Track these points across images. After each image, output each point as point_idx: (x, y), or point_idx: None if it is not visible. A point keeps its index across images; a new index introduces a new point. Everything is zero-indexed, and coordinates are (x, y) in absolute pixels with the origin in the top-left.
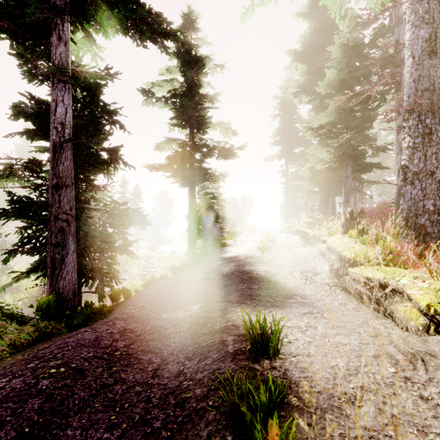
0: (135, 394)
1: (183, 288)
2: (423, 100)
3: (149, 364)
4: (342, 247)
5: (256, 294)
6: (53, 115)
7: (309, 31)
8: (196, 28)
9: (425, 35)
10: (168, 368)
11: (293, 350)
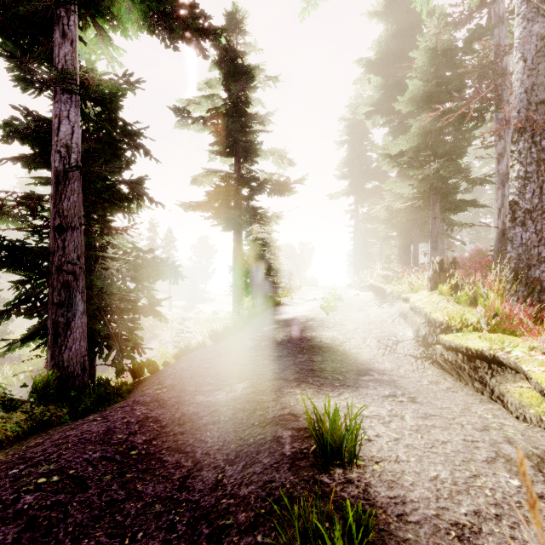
0: (153, 516)
1: (225, 360)
2: (538, 115)
3: (176, 468)
4: (431, 308)
5: (320, 369)
6: (56, 136)
7: (386, 35)
8: (243, 31)
9: (541, 31)
10: (201, 475)
11: (375, 453)
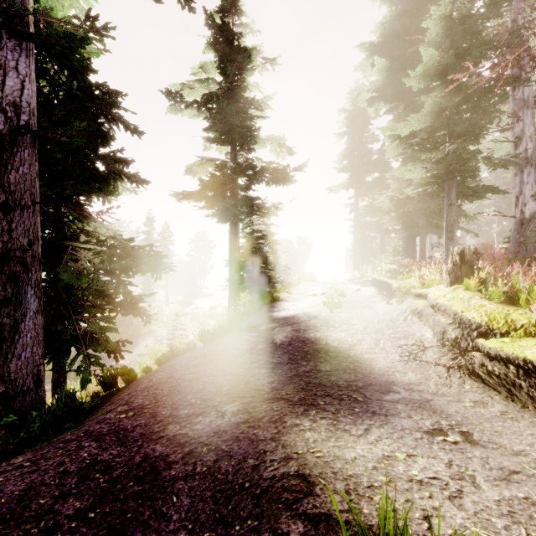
0: None
1: (213, 369)
2: None
3: None
4: (461, 305)
5: (330, 383)
6: (0, 91)
7: (390, 15)
8: (240, 10)
9: None
10: None
11: None
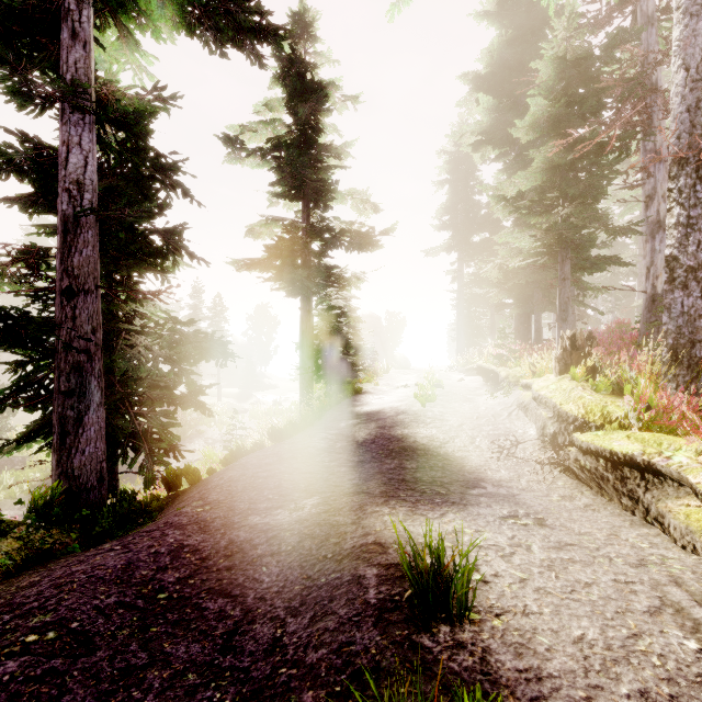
0: (184, 691)
1: (288, 467)
2: None
3: (219, 619)
4: (562, 397)
5: (414, 479)
6: (64, 169)
7: (499, 42)
8: (314, 36)
9: None
10: (253, 630)
11: (494, 602)
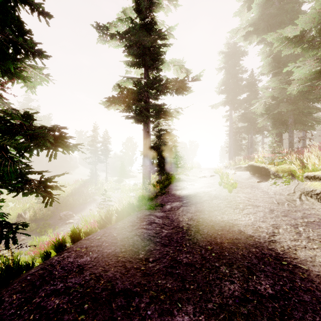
0: None
1: (101, 276)
2: None
3: None
4: None
5: None
6: None
7: None
8: None
9: None
10: None
11: None
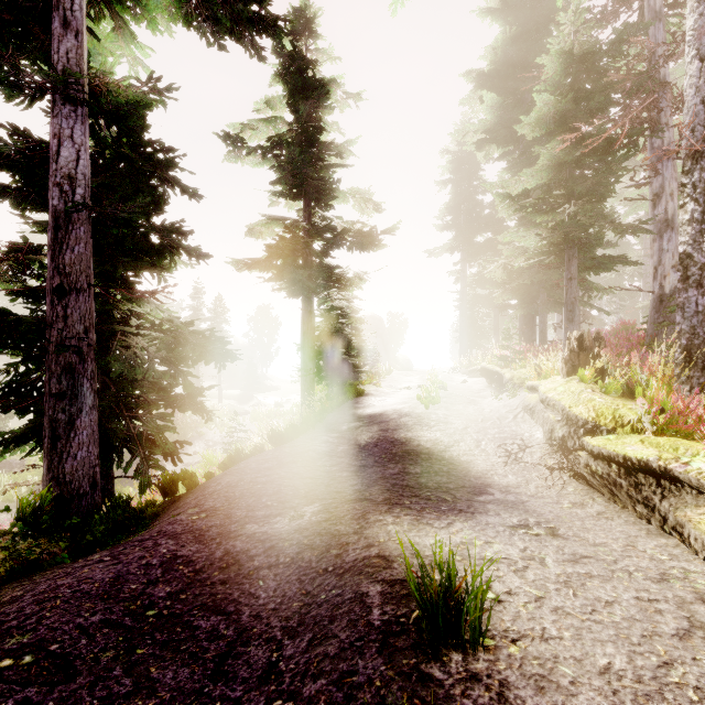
0: None
1: (288, 472)
2: None
3: (211, 640)
4: (570, 400)
5: (419, 485)
6: (55, 163)
7: (503, 38)
8: (315, 33)
9: None
10: (247, 653)
11: (510, 624)
